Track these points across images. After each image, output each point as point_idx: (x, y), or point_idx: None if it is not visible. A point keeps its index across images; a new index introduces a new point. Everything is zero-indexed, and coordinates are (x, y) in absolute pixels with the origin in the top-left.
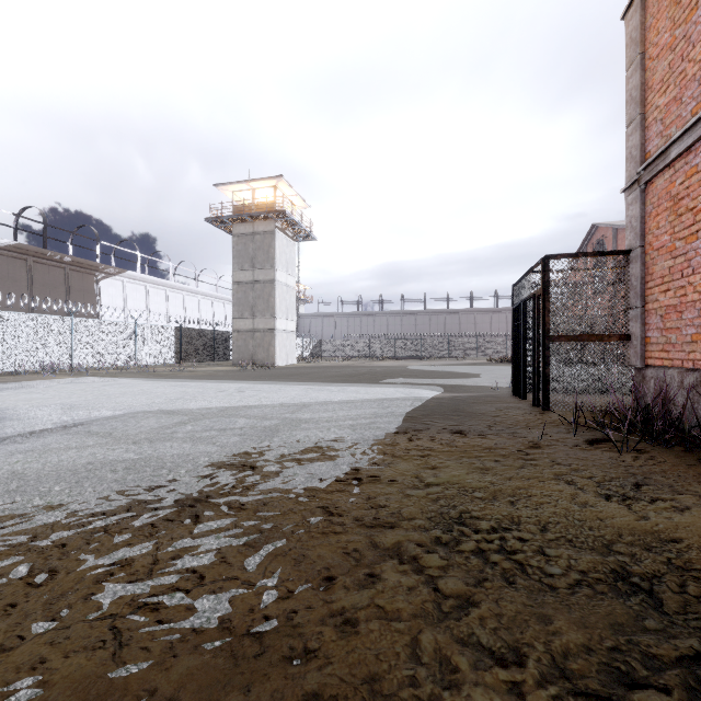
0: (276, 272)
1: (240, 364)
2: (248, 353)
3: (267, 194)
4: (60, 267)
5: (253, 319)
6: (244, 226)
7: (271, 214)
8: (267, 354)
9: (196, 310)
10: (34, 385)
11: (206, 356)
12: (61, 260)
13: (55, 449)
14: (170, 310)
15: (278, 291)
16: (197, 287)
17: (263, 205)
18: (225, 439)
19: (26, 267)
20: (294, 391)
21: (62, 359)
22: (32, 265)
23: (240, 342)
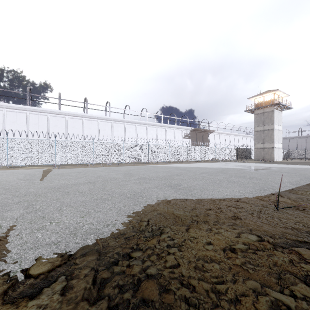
0: (274, 125)
1: (264, 160)
2: (261, 156)
3: (269, 96)
4: (201, 132)
5: (263, 144)
6: (259, 110)
7: (272, 104)
8: (270, 156)
9: (233, 141)
10: (227, 163)
11: (244, 157)
12: (201, 130)
13: (280, 168)
14: (225, 141)
15: (275, 133)
16: (231, 132)
17: (268, 101)
18: (307, 169)
19: (195, 134)
20: (306, 166)
21: (213, 157)
22: (196, 133)
23: (257, 152)
